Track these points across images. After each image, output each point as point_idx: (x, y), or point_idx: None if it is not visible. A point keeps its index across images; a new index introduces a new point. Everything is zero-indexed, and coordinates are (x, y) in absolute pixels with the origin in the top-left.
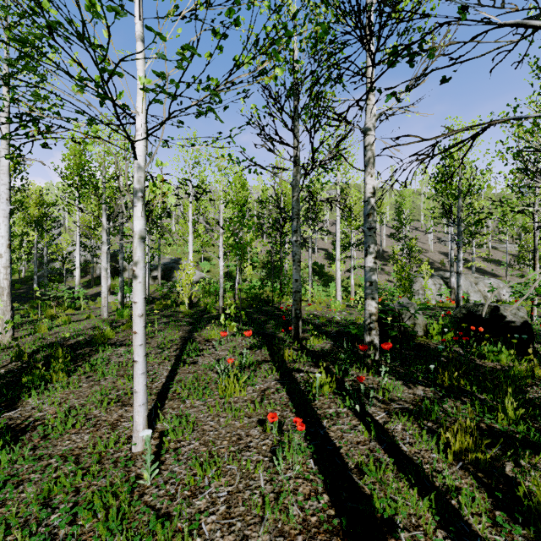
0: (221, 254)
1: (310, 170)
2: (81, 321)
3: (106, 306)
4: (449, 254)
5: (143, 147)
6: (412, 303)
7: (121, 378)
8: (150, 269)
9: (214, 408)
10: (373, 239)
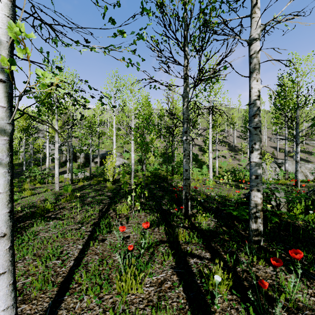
0: (132, 149)
1: (199, 81)
2: (40, 194)
3: (58, 183)
4: (277, 148)
5: (4, 17)
6: (275, 187)
7: (37, 258)
8: (94, 157)
9: (108, 313)
10: (258, 137)
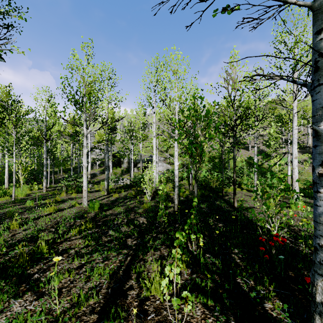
0: (175, 154)
1: None
2: (64, 210)
3: (86, 197)
4: None
5: None
6: None
7: None
8: (137, 162)
9: None
10: None
